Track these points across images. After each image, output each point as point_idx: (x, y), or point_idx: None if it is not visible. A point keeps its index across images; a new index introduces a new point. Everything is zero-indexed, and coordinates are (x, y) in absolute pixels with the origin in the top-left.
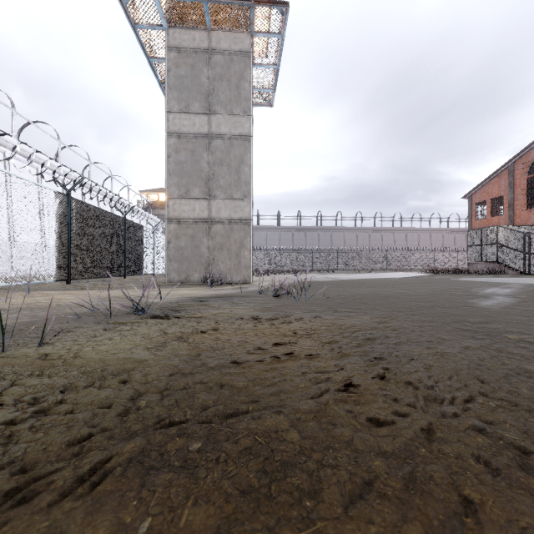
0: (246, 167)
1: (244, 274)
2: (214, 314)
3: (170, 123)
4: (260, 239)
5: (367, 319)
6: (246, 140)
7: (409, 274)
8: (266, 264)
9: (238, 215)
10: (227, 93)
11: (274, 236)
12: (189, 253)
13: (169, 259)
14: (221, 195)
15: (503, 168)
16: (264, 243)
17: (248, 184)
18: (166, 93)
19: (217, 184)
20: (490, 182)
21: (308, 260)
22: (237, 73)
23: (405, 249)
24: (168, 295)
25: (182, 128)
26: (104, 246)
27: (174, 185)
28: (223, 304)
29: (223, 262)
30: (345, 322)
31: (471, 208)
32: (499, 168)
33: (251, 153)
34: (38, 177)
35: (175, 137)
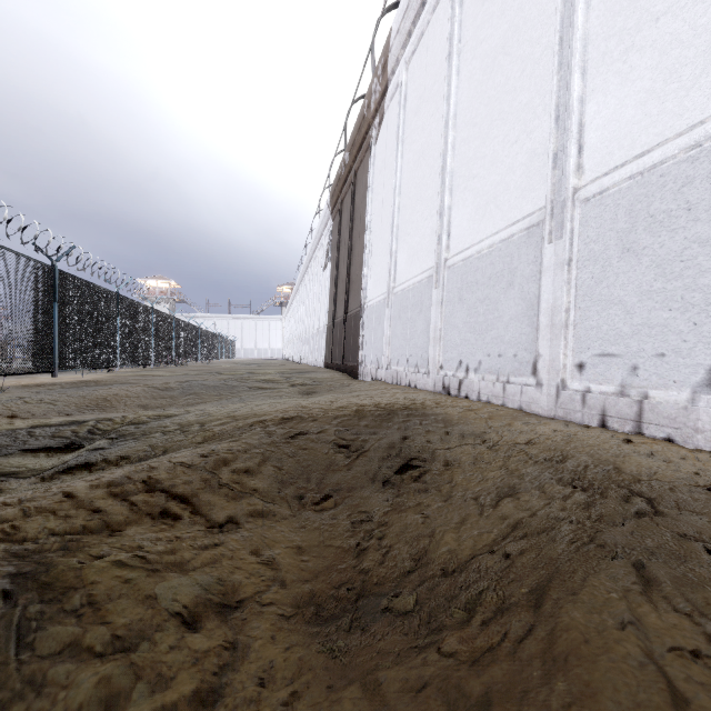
0: None
1: None
2: None
3: None
4: None
5: None
6: None
7: None
8: None
9: None
10: None
11: None
12: None
13: None
14: None
15: None
16: None
17: None
18: None
19: None
20: None
21: None
22: None
23: None
24: None
25: None
26: None
27: None
28: None
29: None
30: None
31: None
32: None
33: None
34: None
35: None
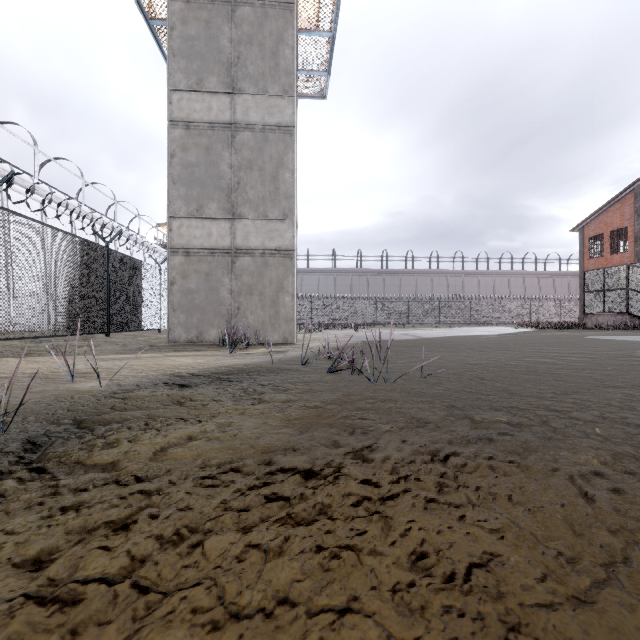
0: (287, 172)
1: (284, 329)
2: (167, 447)
3: (174, 107)
4: (311, 284)
5: (601, 469)
6: (287, 133)
7: (507, 330)
8: (318, 317)
9: (275, 243)
10: (259, 62)
11: (327, 281)
12: (203, 299)
13: (173, 308)
14: (250, 214)
15: (628, 190)
16: (316, 289)
17: (289, 198)
18: (168, 61)
19: (244, 198)
20: (609, 209)
21: (371, 311)
22: (273, 34)
23: (493, 297)
24: (138, 370)
25: (192, 115)
26: (67, 288)
27: (180, 198)
28: (221, 396)
29: (252, 312)
30: (562, 496)
31: (582, 243)
32: (622, 191)
33: (294, 153)
34: (3, 195)
35: (182, 127)
